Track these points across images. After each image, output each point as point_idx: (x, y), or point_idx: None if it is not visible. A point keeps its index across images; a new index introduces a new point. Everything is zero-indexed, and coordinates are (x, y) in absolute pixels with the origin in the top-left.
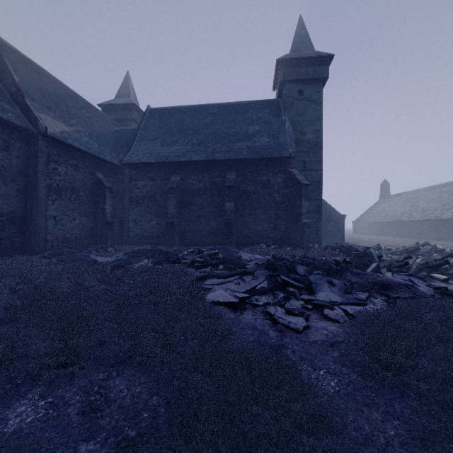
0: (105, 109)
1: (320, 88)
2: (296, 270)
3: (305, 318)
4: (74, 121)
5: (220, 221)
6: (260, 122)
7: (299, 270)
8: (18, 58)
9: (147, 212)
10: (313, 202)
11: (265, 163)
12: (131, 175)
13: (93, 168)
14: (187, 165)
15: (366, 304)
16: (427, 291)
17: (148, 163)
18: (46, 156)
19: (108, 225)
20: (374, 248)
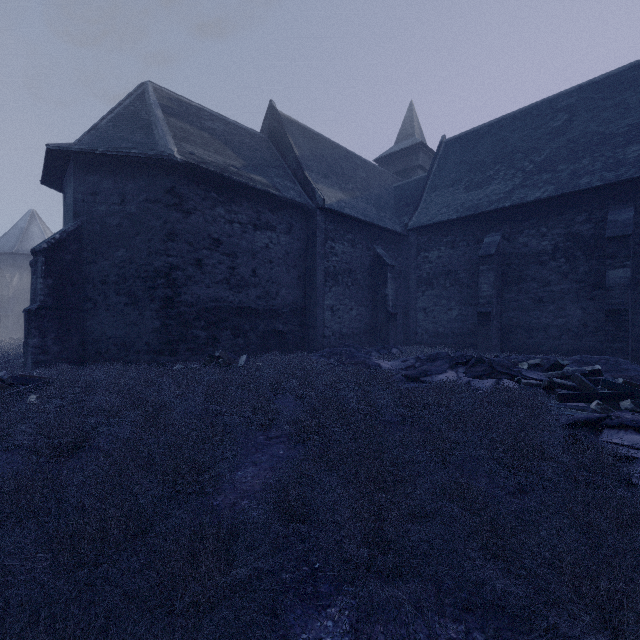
0: (383, 163)
1: None
2: None
3: None
4: (350, 186)
5: (590, 307)
6: None
7: None
8: (298, 130)
9: (443, 297)
10: None
11: None
12: (419, 244)
13: (371, 241)
14: (515, 212)
15: None
16: None
17: (445, 221)
18: (323, 234)
19: (390, 317)
20: None
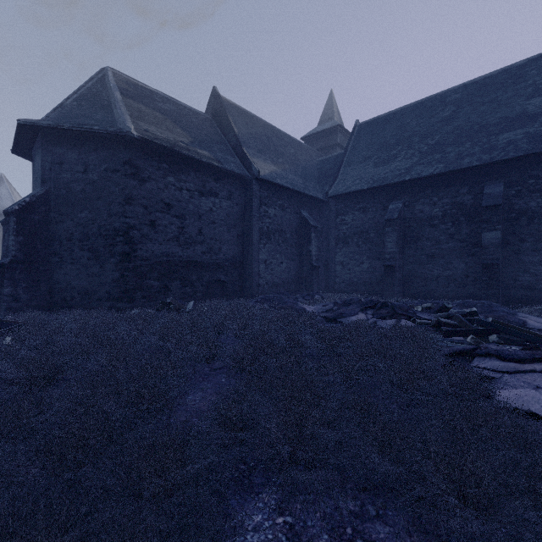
0: (308, 141)
1: None
2: None
3: None
4: (281, 160)
5: (471, 262)
6: None
7: None
8: (237, 112)
9: (357, 253)
10: None
11: None
12: (337, 209)
13: (298, 206)
14: (414, 184)
15: None
16: None
17: (358, 191)
18: (258, 200)
19: (313, 269)
20: None
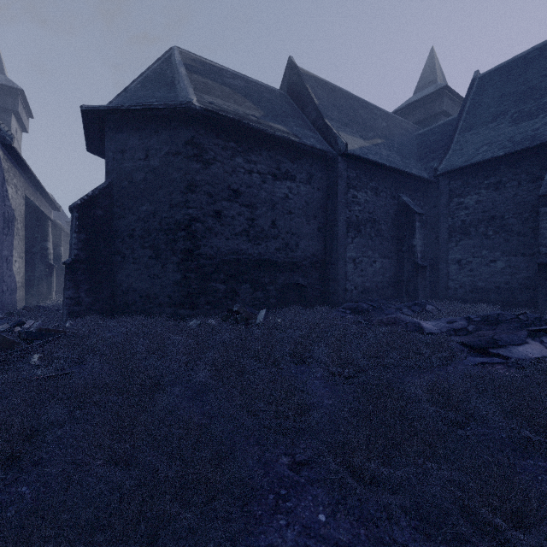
0: (400, 115)
1: None
2: None
3: None
4: (371, 134)
5: None
6: None
7: None
8: (316, 83)
9: (484, 247)
10: None
11: None
12: (451, 189)
13: (395, 189)
14: None
15: None
16: None
17: (487, 160)
18: (345, 182)
19: (418, 270)
20: None
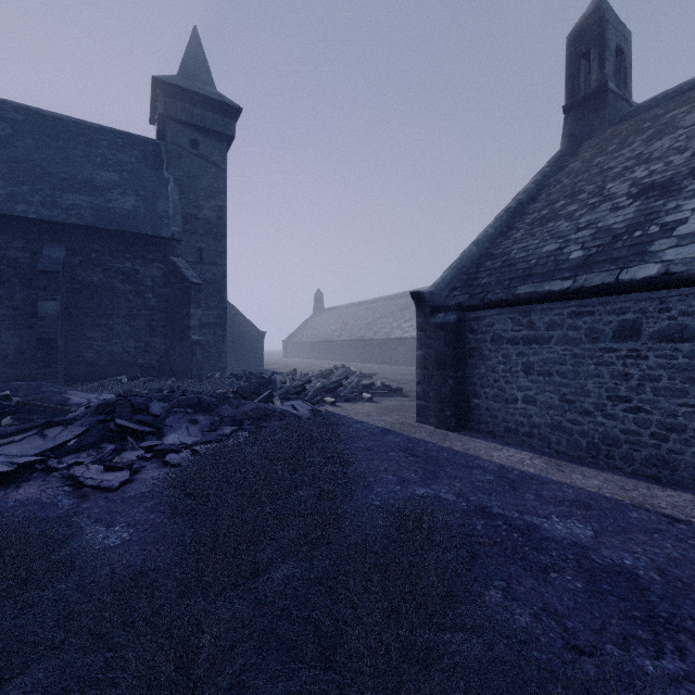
0: None
1: (224, 148)
2: (149, 410)
3: (134, 472)
4: None
5: (28, 335)
6: (123, 170)
7: (154, 409)
8: None
9: None
10: (214, 310)
11: (128, 241)
12: None
13: None
14: None
15: (228, 439)
16: (305, 415)
17: None
18: None
19: None
20: (288, 373)
